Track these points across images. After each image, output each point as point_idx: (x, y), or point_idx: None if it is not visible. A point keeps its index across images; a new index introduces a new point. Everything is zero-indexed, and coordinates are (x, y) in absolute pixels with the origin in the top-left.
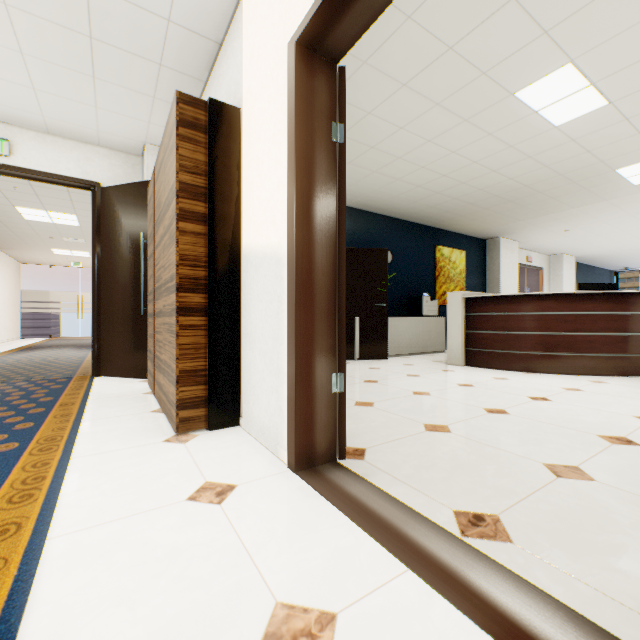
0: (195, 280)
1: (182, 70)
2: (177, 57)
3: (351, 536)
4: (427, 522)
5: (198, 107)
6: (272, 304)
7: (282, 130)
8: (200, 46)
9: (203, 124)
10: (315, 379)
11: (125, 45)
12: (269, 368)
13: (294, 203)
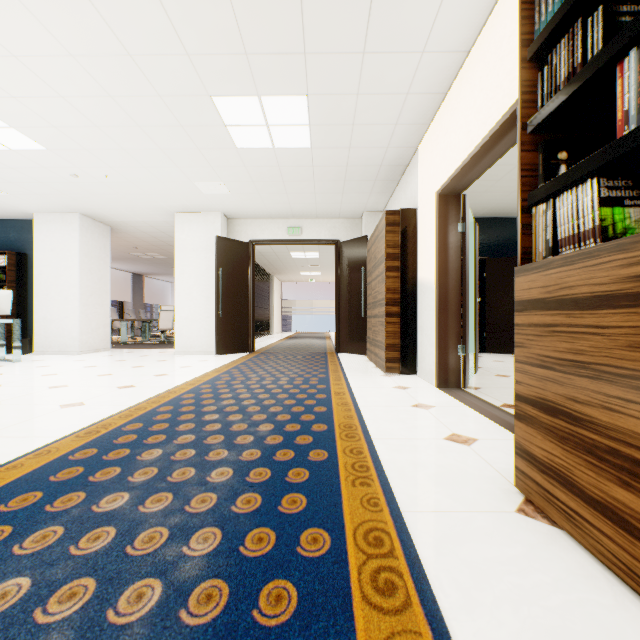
0: (394, 300)
1: (386, 179)
2: (384, 176)
3: (451, 400)
4: (487, 402)
5: (395, 214)
6: (430, 312)
7: (434, 229)
8: (396, 169)
9: (398, 222)
10: (448, 347)
11: (359, 179)
12: (429, 343)
13: (437, 267)
